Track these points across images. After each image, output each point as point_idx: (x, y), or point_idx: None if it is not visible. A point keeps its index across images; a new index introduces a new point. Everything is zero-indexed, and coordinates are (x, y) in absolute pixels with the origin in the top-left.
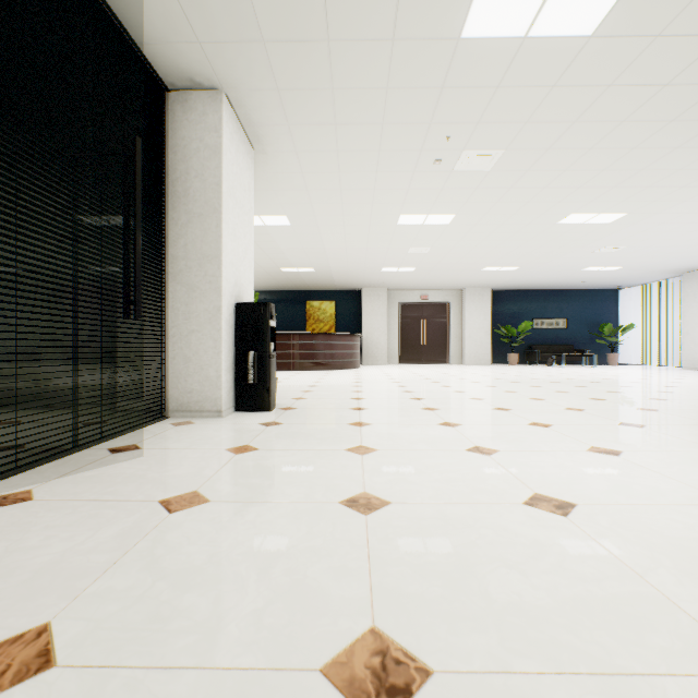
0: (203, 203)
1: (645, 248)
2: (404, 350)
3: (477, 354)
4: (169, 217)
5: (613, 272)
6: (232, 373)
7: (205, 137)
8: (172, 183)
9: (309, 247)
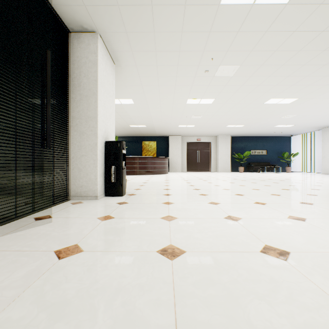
0: (88, 90)
1: (305, 115)
2: (189, 165)
3: (224, 167)
4: (70, 97)
5: (289, 127)
6: (103, 177)
7: (89, 56)
8: (72, 80)
9: (143, 114)
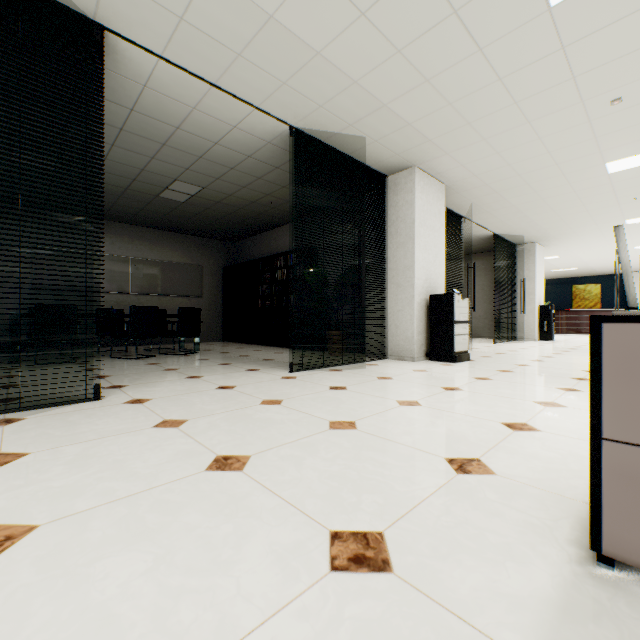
0: (528, 277)
1: None
2: None
3: None
4: (517, 282)
5: None
6: (537, 328)
7: (529, 257)
8: (518, 272)
9: (571, 262)
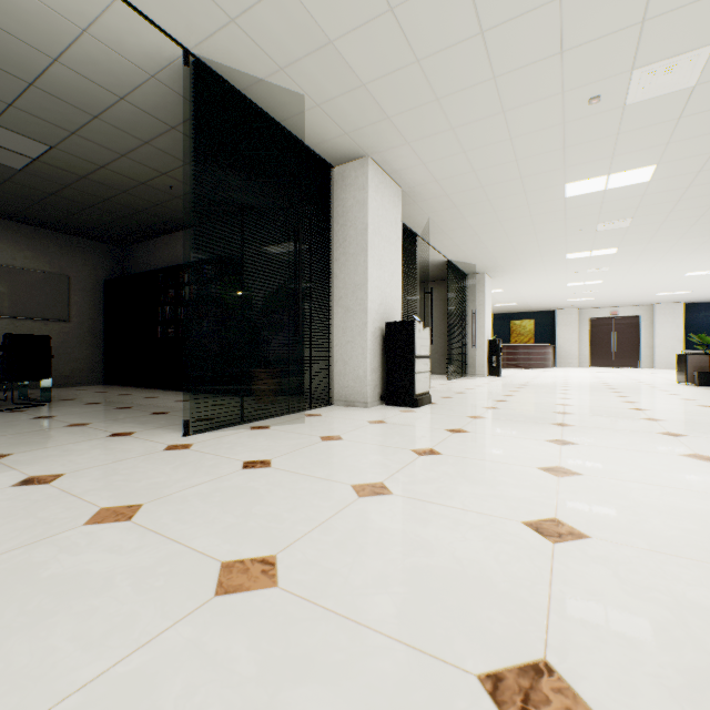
0: (478, 309)
1: None
2: (594, 356)
3: (667, 360)
4: (467, 314)
5: None
6: (486, 363)
7: (479, 288)
8: (468, 303)
9: (513, 296)
